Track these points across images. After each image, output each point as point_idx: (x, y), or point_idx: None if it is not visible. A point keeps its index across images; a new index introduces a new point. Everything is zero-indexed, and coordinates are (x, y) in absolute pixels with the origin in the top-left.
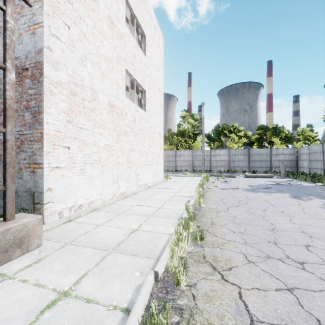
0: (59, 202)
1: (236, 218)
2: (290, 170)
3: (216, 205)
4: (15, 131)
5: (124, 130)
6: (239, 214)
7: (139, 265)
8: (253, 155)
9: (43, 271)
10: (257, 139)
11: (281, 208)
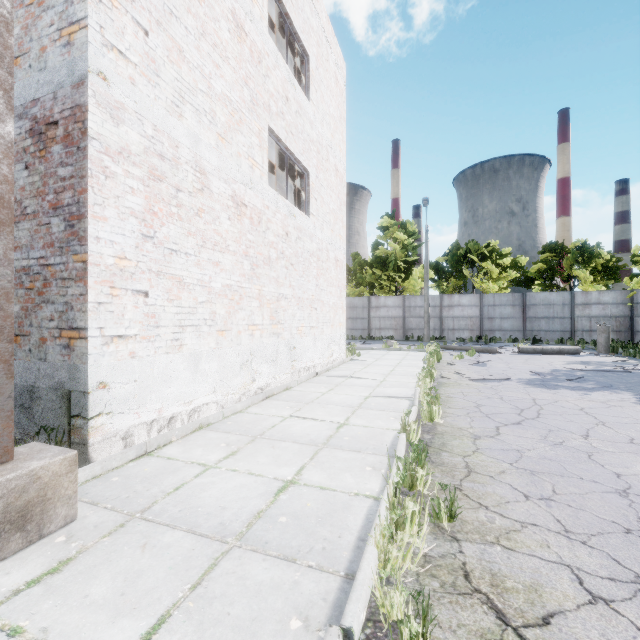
0: (125, 412)
1: (524, 455)
2: (615, 338)
3: (468, 421)
4: (33, 258)
5: (264, 255)
6: (527, 444)
7: (301, 593)
8: (533, 305)
9: (64, 602)
10: (541, 273)
11: (626, 432)
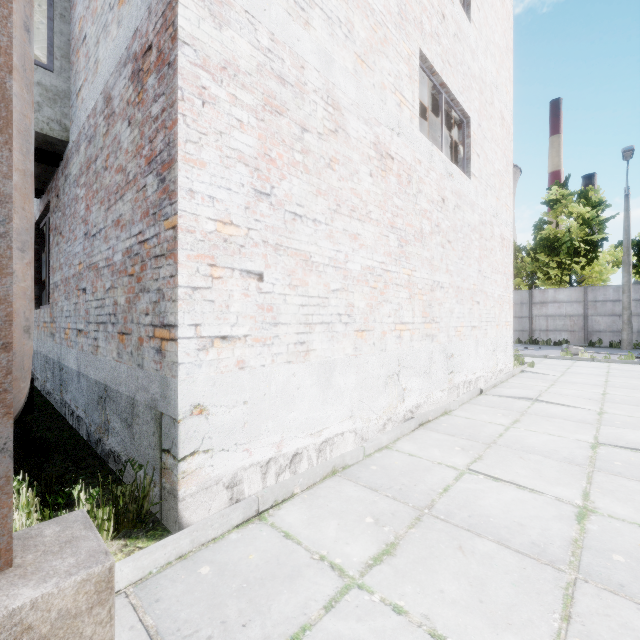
0: (230, 448)
1: None
2: None
3: None
4: (134, 235)
5: (415, 227)
6: None
7: None
8: None
9: None
10: None
11: None
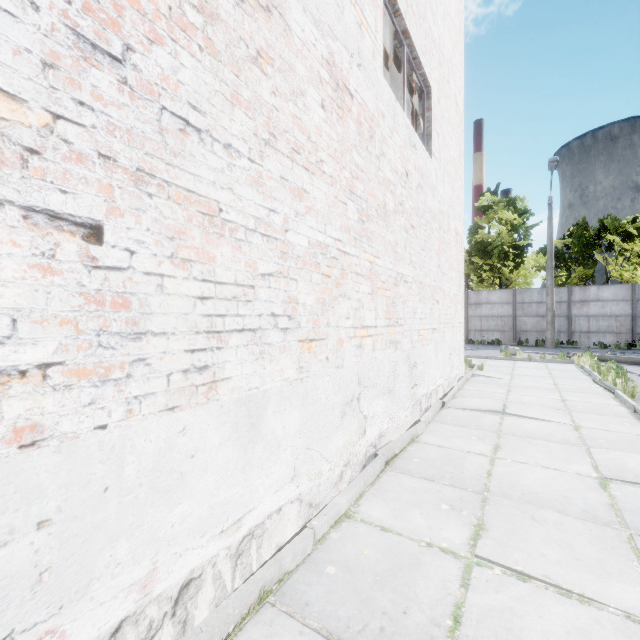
0: None
1: None
2: None
3: None
4: None
5: (378, 199)
6: None
7: None
8: None
9: None
10: None
11: None
